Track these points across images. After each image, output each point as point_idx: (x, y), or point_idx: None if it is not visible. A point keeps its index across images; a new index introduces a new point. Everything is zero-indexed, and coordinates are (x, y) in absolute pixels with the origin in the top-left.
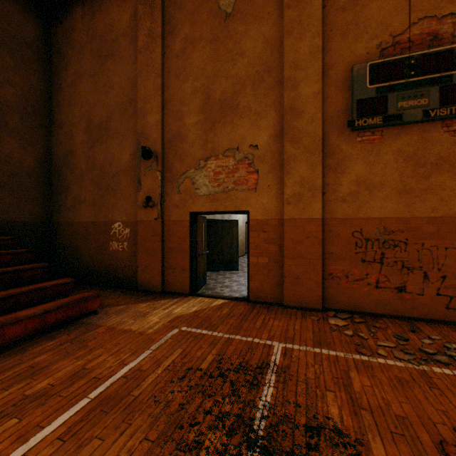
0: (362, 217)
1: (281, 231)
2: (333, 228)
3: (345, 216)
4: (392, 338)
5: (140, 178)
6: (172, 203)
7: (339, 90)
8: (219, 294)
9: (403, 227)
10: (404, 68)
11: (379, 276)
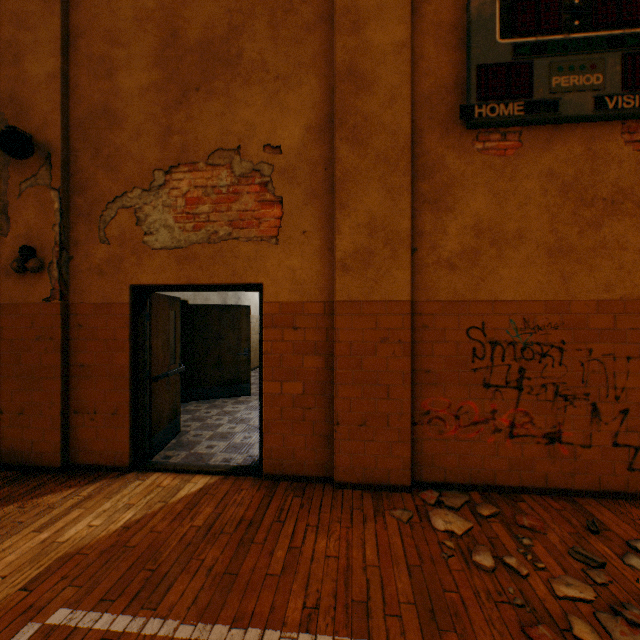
0: (485, 300)
1: (330, 326)
2: (431, 321)
3: (453, 296)
4: (571, 560)
5: (8, 204)
6: (90, 264)
7: (443, 46)
8: (202, 460)
9: (557, 319)
10: (562, 12)
11: (515, 414)
